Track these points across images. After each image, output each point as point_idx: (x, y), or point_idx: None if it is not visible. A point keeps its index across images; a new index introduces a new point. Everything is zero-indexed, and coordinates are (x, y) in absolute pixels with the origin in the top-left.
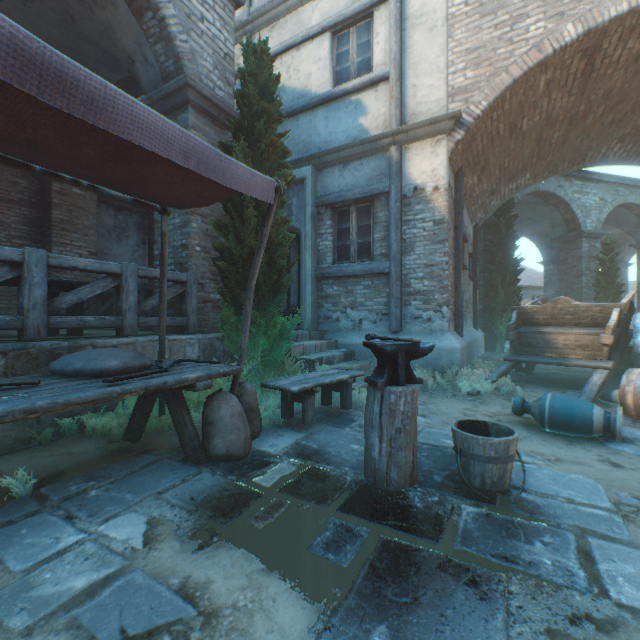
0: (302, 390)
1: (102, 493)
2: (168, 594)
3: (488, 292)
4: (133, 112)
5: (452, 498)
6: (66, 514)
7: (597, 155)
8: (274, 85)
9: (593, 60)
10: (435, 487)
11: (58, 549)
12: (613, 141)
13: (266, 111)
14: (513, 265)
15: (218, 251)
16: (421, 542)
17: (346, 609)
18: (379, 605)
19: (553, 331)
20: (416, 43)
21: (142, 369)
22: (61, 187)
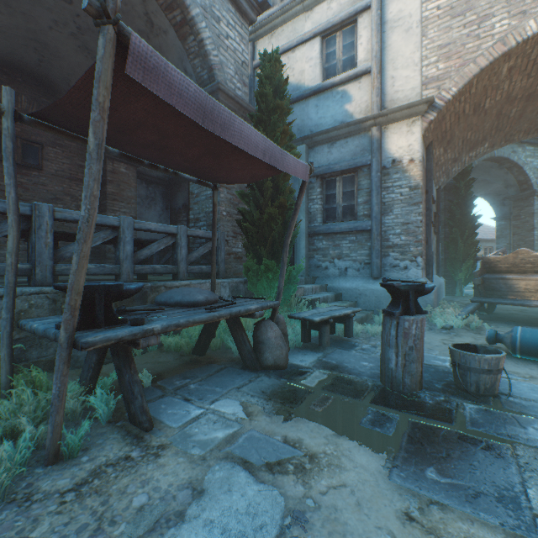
0: (321, 320)
1: (198, 386)
2: (280, 443)
3: (448, 245)
4: (241, 128)
5: (454, 398)
6: (183, 398)
7: None
8: (283, 85)
9: None
10: (439, 391)
11: (192, 417)
12: None
13: (279, 106)
14: (471, 221)
15: (242, 215)
16: (440, 424)
17: (402, 458)
18: (423, 457)
19: (515, 277)
20: (394, 42)
21: (215, 302)
22: (112, 168)
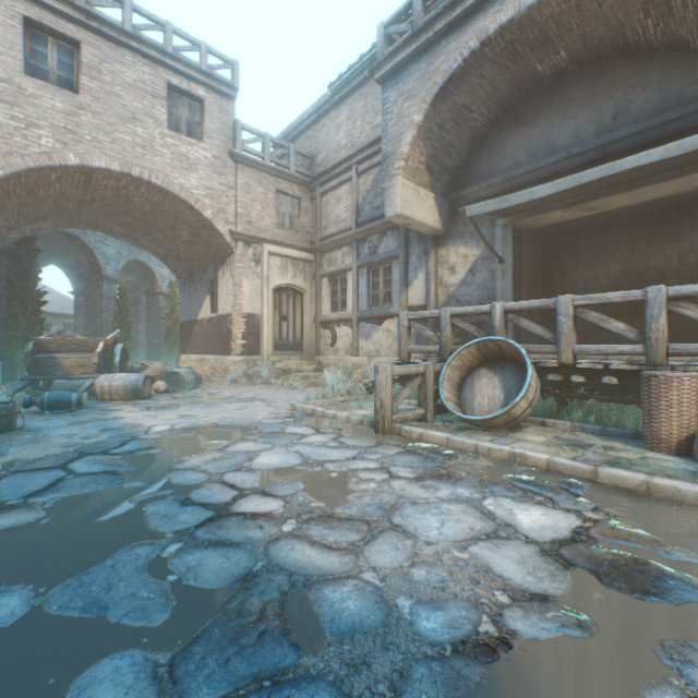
0: None
1: None
2: None
3: (8, 320)
4: None
5: None
6: None
7: (107, 227)
8: None
9: (91, 179)
10: None
11: None
12: (116, 223)
13: None
14: (38, 296)
15: None
16: None
17: None
18: None
19: (63, 356)
20: None
21: None
22: None
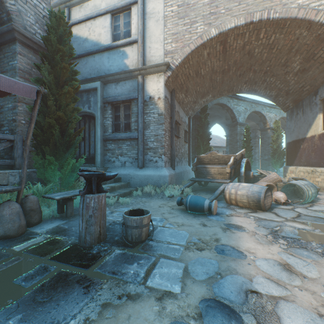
0: (63, 198)
1: None
2: None
3: (196, 149)
4: None
5: (114, 247)
6: None
7: (237, 89)
8: (69, 36)
9: (225, 46)
10: (111, 242)
11: None
12: (242, 83)
13: (61, 50)
14: (207, 136)
15: None
16: (79, 270)
17: (6, 309)
18: (28, 304)
19: (210, 167)
20: (150, 26)
21: None
22: None
